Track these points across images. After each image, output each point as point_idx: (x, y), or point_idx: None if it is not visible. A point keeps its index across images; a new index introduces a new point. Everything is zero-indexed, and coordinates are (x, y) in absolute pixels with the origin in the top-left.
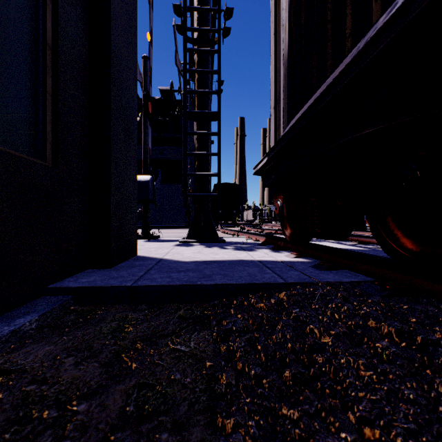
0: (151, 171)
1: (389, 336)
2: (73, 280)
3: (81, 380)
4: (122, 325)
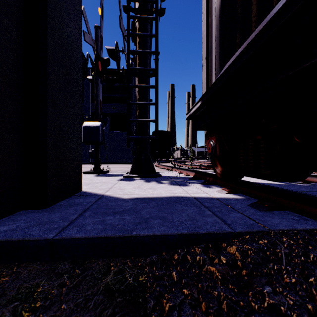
0: (101, 119)
1: None
2: None
3: None
4: (19, 313)
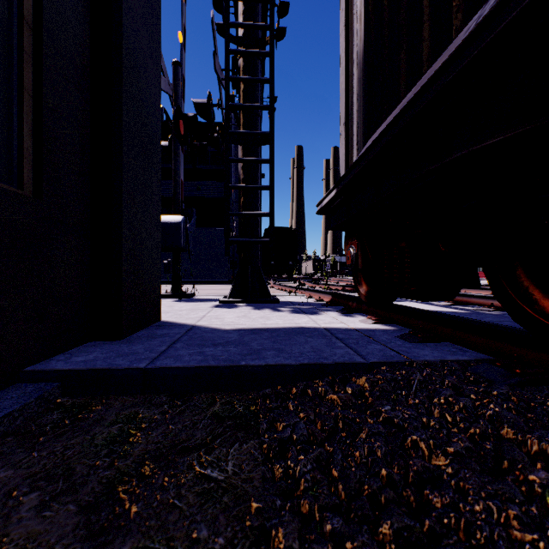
0: (184, 210)
1: (547, 461)
2: (64, 358)
3: (41, 543)
4: (127, 431)
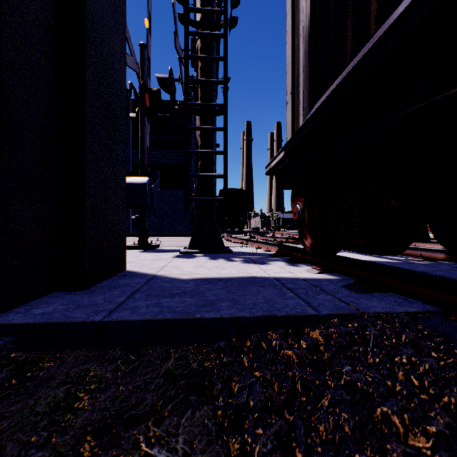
0: (149, 173)
1: None
2: (24, 310)
3: None
4: (73, 394)
